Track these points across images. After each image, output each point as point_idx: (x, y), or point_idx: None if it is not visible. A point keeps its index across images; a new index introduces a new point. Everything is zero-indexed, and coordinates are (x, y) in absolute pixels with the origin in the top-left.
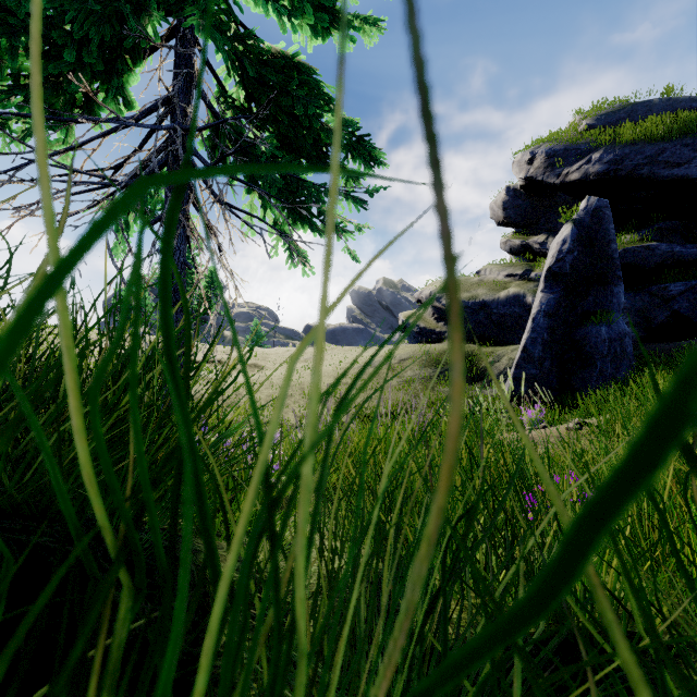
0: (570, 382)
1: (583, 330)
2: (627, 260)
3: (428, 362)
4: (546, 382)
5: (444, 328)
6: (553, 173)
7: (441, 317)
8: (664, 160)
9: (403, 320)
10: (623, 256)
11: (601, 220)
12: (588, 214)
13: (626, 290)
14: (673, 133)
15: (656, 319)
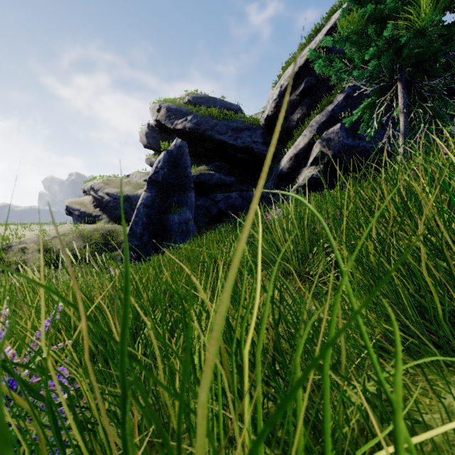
0: (160, 249)
1: (167, 217)
2: (202, 179)
3: (78, 238)
4: (145, 249)
5: (100, 212)
6: (170, 122)
7: (98, 204)
8: (217, 130)
9: (67, 205)
10: (200, 177)
11: (183, 153)
12: (176, 148)
13: (202, 195)
14: (221, 117)
15: (213, 212)
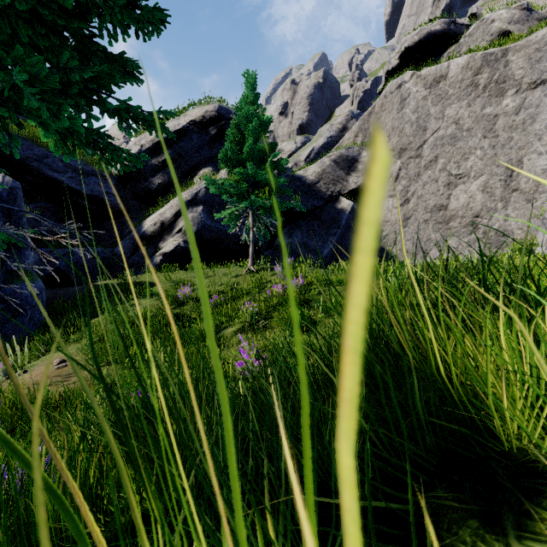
0: (3, 330)
1: (14, 287)
2: None
3: None
4: None
5: None
6: None
7: None
8: (49, 164)
9: None
10: None
11: (17, 198)
12: (6, 189)
13: None
14: None
15: (45, 272)
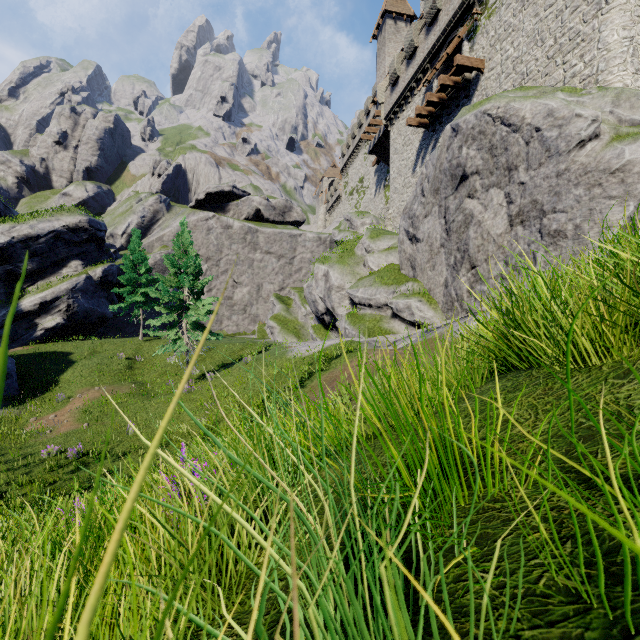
0: None
1: None
2: None
3: None
4: None
5: None
6: None
7: None
8: None
9: None
10: None
11: None
12: None
13: None
14: None
15: None
